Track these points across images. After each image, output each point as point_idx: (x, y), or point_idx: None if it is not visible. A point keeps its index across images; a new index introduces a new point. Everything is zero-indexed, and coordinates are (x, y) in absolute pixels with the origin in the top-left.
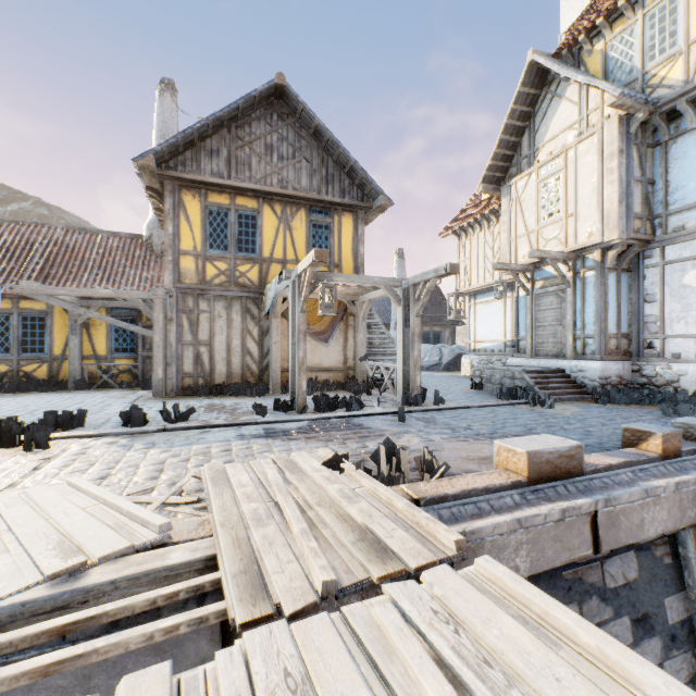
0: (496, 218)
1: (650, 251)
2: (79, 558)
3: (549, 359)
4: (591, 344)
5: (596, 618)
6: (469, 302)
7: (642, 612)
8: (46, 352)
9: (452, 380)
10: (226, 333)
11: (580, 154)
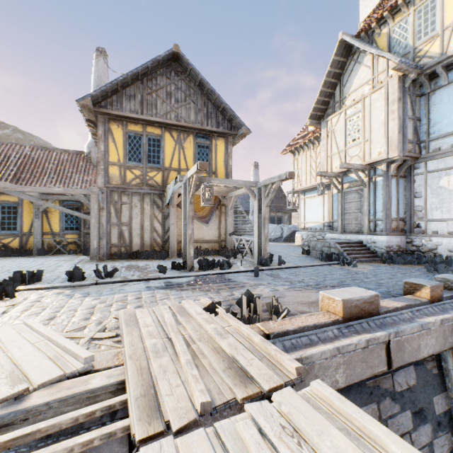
0: (318, 142)
1: (418, 164)
2: (23, 385)
3: (353, 234)
4: (380, 224)
5: (389, 412)
6: (300, 197)
7: (418, 407)
8: (18, 230)
9: (290, 248)
10: (140, 217)
11: (373, 101)
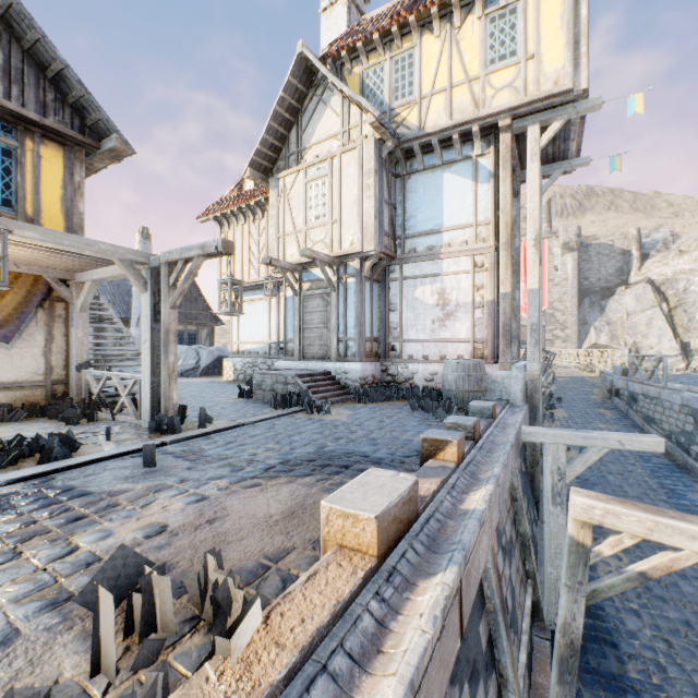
0: (262, 212)
1: (394, 267)
2: None
3: (317, 361)
4: (352, 346)
5: None
6: None
7: (472, 662)
8: None
9: (215, 387)
10: None
11: (344, 165)
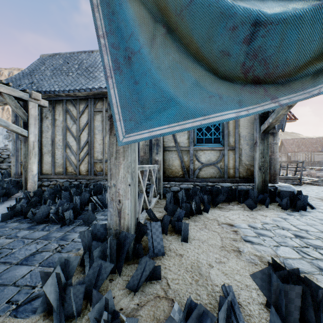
0: None
1: None
2: None
3: None
4: None
5: None
6: None
7: None
8: None
9: None
10: None
11: None
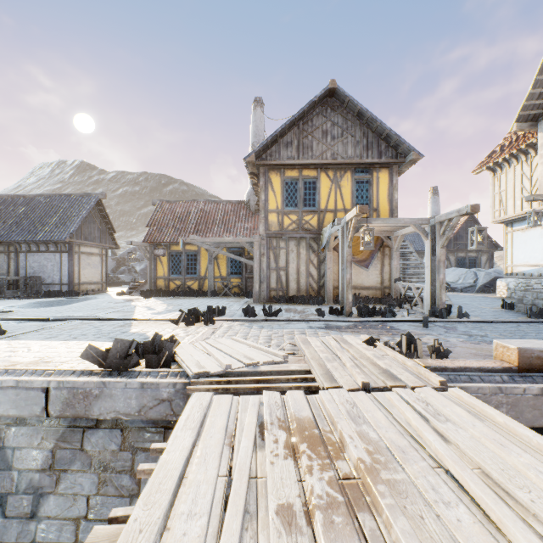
0: (534, 150)
1: None
2: (256, 361)
3: None
4: None
5: None
6: (505, 230)
7: None
8: (197, 274)
9: (485, 300)
10: (296, 262)
11: None
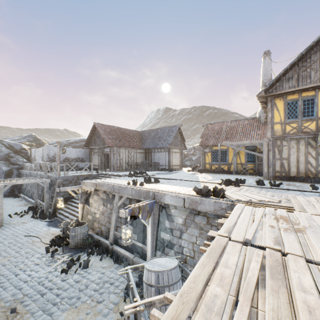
0: None
1: None
2: (263, 199)
3: None
4: None
5: None
6: None
7: None
8: (226, 162)
9: None
10: (296, 154)
11: None
